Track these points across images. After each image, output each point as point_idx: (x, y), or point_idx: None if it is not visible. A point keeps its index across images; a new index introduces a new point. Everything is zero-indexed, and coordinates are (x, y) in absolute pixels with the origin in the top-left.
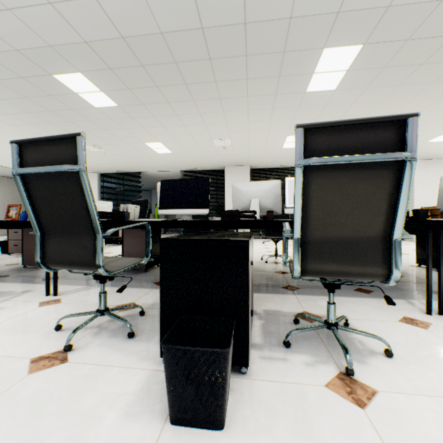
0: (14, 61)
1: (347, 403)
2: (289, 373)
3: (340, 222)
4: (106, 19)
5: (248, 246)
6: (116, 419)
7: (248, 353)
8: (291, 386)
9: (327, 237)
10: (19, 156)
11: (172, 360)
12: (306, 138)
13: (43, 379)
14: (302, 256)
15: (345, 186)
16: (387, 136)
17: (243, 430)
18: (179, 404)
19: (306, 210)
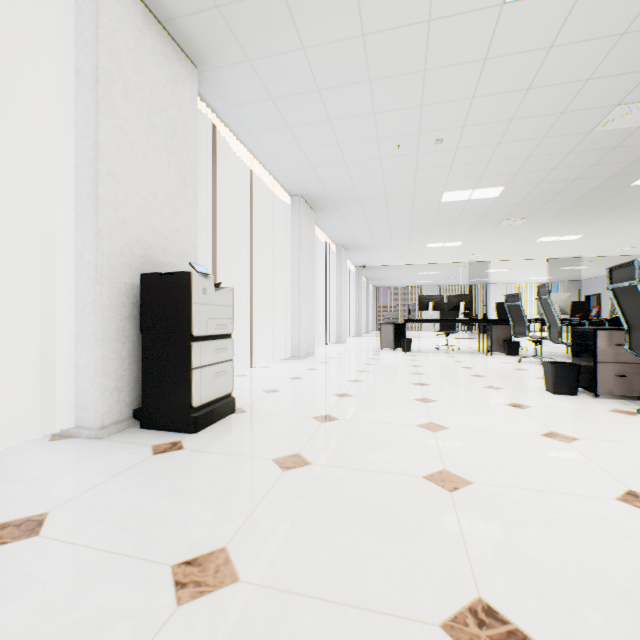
0: (596, 194)
1: (606, 409)
2: (613, 404)
3: (637, 319)
4: (633, 147)
5: (593, 332)
6: (536, 386)
7: (593, 386)
8: (600, 403)
9: (637, 329)
10: (537, 292)
11: (543, 367)
12: (611, 274)
13: (534, 379)
14: (629, 340)
15: (628, 298)
16: (633, 271)
17: (558, 396)
18: (545, 383)
19: (623, 312)
